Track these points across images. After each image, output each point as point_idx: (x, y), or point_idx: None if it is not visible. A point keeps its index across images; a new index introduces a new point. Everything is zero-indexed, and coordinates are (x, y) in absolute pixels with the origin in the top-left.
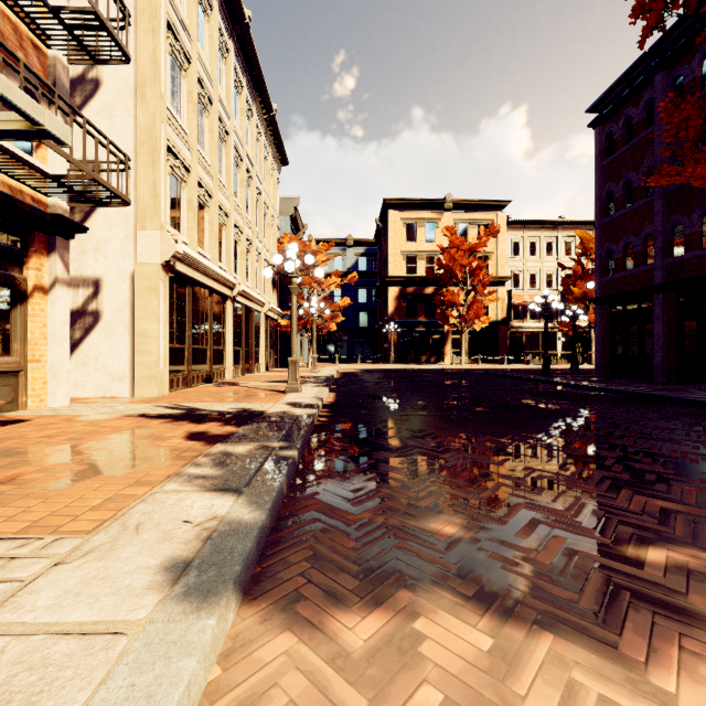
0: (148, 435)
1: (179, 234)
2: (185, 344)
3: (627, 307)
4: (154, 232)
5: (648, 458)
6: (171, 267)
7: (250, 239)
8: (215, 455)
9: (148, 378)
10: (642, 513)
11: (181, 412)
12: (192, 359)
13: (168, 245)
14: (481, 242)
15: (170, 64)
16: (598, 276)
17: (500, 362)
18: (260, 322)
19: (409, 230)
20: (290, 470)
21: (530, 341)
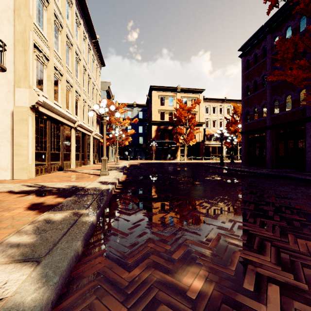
0: (3, 206)
1: (40, 91)
2: (46, 151)
3: (255, 135)
4: (25, 89)
5: (287, 210)
6: (36, 109)
7: (85, 100)
8: (38, 222)
9: (21, 169)
10: (309, 254)
11: (35, 188)
12: (50, 158)
13: (33, 97)
14: (193, 106)
15: (36, 1)
16: (243, 122)
17: (200, 159)
18: (90, 140)
19: (161, 100)
20: (87, 233)
21: (213, 150)
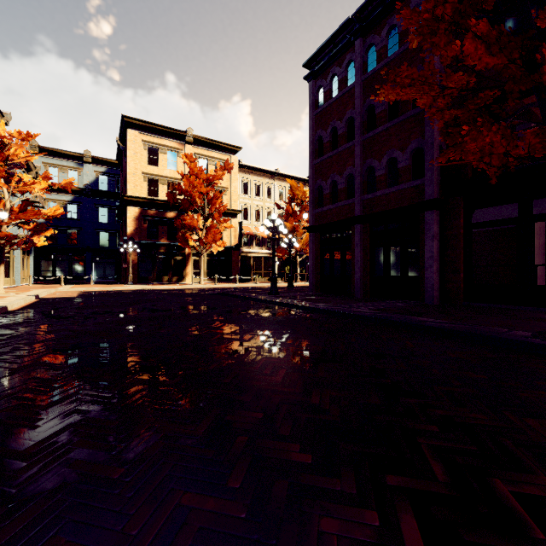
0: None
1: None
2: None
3: (333, 235)
4: None
5: None
6: None
7: None
8: None
9: None
10: None
11: None
12: None
13: None
14: (218, 174)
15: None
16: (312, 208)
17: (233, 281)
18: None
19: (151, 153)
20: None
21: (255, 264)
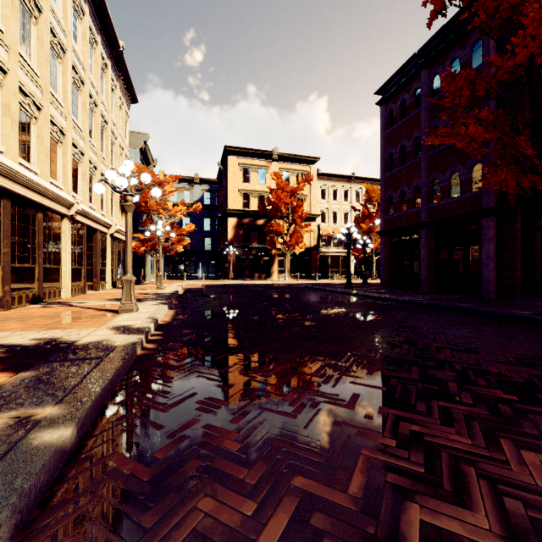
0: None
1: None
2: (0, 262)
3: (402, 238)
4: None
5: (479, 377)
6: None
7: (94, 163)
8: None
9: None
10: None
11: None
12: (11, 278)
13: None
14: (300, 186)
15: None
16: (383, 215)
17: (312, 278)
18: (107, 242)
19: (245, 173)
20: (34, 485)
21: (333, 262)
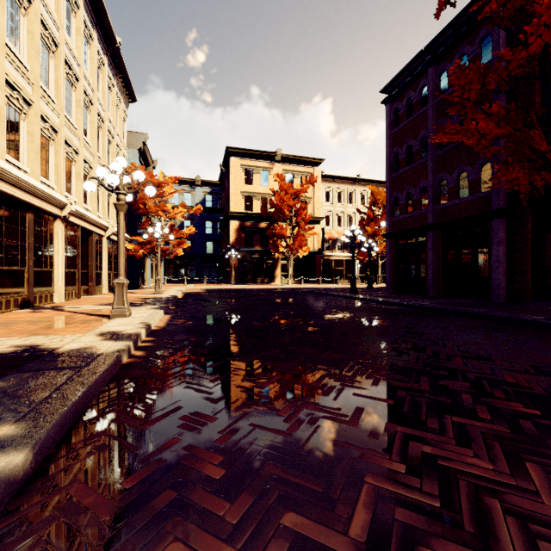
0: None
1: None
2: None
3: (408, 241)
4: None
5: (495, 388)
6: None
7: (90, 162)
8: None
9: None
10: None
11: None
12: None
13: None
14: (303, 188)
15: None
16: (388, 217)
17: (316, 282)
18: (103, 245)
19: (248, 174)
20: None
21: (337, 266)
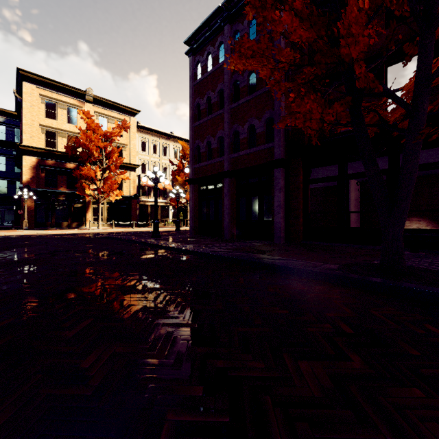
0: None
1: None
2: None
3: (208, 187)
4: None
5: None
6: None
7: None
8: None
9: None
10: None
11: None
12: None
13: None
14: (115, 131)
15: None
16: (191, 163)
17: (132, 226)
18: None
19: (50, 107)
20: None
21: (153, 211)
